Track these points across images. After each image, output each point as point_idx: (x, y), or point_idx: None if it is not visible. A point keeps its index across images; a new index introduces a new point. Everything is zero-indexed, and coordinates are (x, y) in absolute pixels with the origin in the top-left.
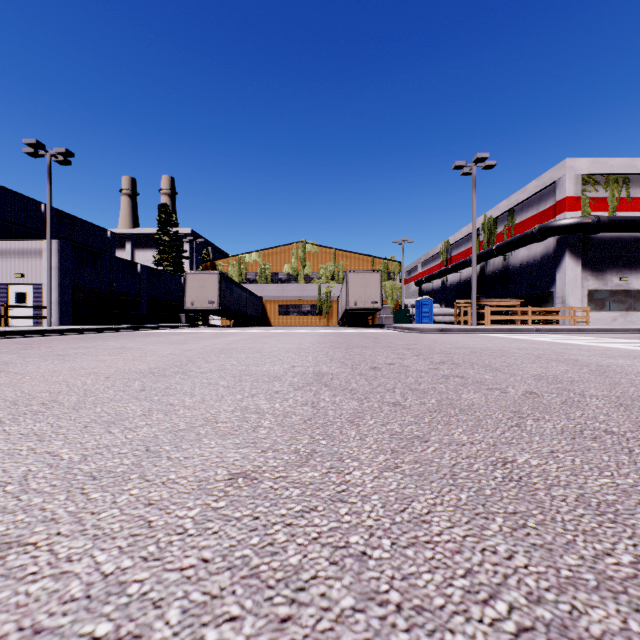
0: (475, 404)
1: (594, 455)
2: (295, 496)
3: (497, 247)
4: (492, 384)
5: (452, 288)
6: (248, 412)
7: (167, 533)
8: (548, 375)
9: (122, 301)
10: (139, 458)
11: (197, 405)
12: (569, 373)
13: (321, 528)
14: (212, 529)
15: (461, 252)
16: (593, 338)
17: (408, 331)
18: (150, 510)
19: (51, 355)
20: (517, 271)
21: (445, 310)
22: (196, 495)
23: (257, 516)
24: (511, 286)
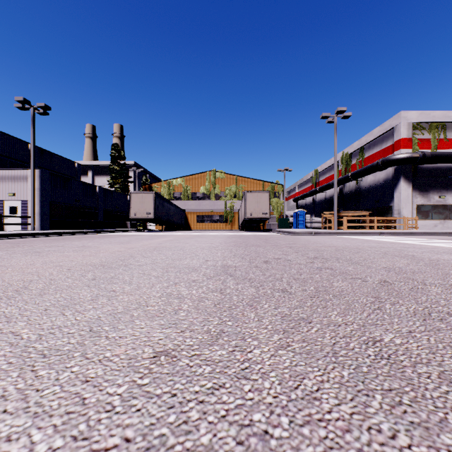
0: (344, 291)
1: (444, 335)
2: (207, 373)
3: (352, 174)
4: (354, 274)
5: (319, 203)
6: (172, 297)
7: (97, 411)
8: (395, 267)
9: (85, 212)
10: (83, 337)
11: (133, 291)
12: (410, 266)
13: (228, 405)
14: (136, 406)
15: (326, 178)
16: (422, 239)
17: (289, 234)
18: (86, 387)
19: (31, 252)
20: (366, 191)
21: (315, 219)
22: (125, 372)
23: (175, 393)
24: (362, 202)
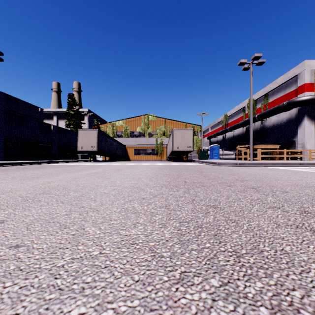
0: None
1: None
2: None
3: (258, 115)
4: None
5: (228, 140)
6: None
7: None
8: None
9: (39, 146)
10: None
11: None
12: None
13: None
14: None
15: (234, 120)
16: None
17: (214, 164)
18: None
19: None
20: (270, 129)
21: (226, 152)
22: None
23: None
24: (266, 138)
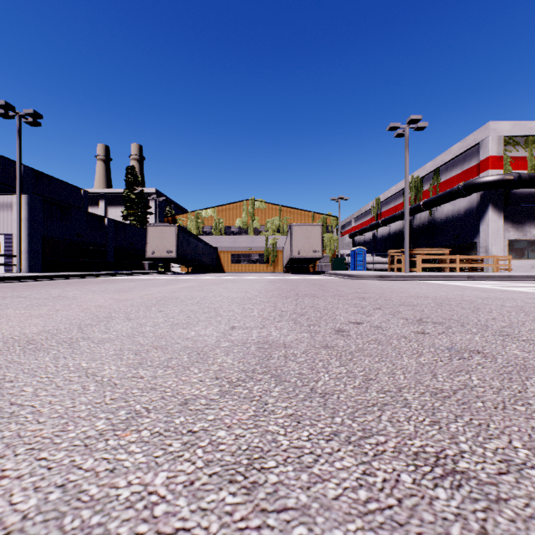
0: None
1: None
2: None
3: (424, 203)
4: None
5: (382, 240)
6: None
7: None
8: None
9: (89, 250)
10: None
11: None
12: None
13: None
14: None
15: (390, 208)
16: (533, 285)
17: (349, 278)
18: None
19: None
20: (442, 224)
21: (376, 259)
22: None
23: None
24: (436, 237)
